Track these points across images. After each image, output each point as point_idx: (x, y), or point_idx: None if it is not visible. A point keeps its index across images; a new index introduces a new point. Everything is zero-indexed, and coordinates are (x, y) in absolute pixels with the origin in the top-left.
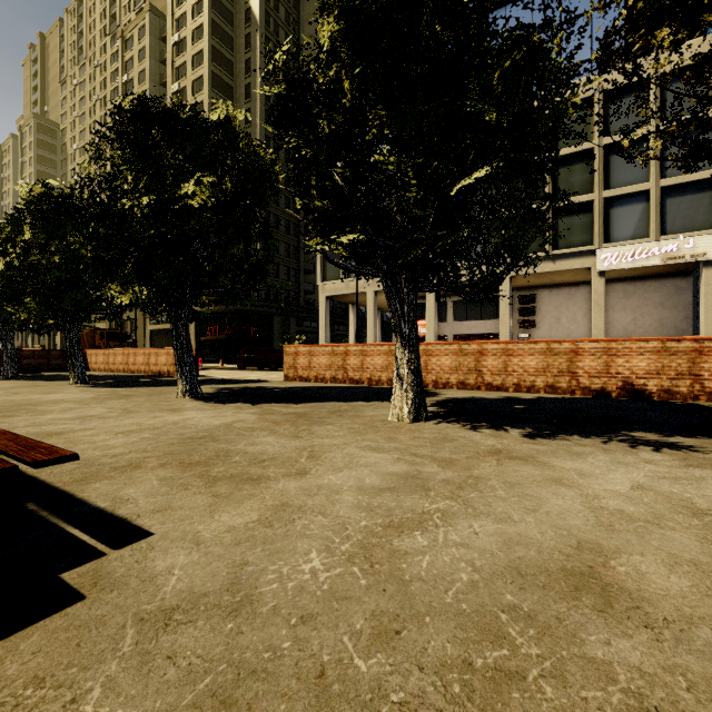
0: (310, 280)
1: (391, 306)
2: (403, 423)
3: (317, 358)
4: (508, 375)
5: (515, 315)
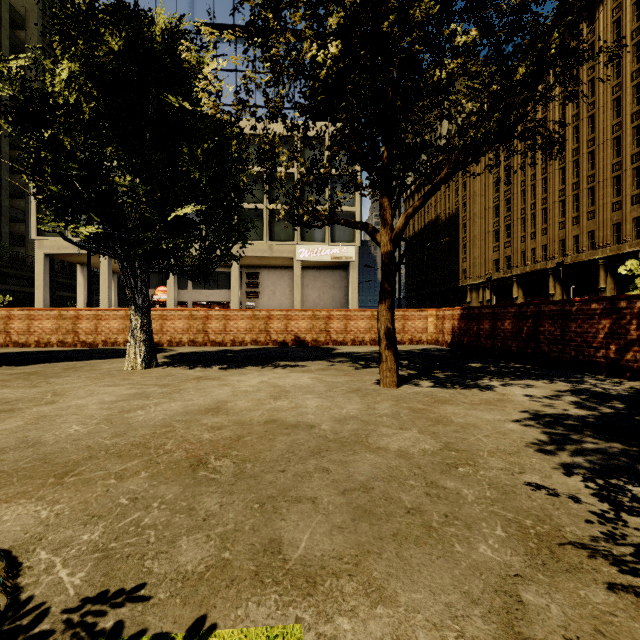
0: (19, 230)
1: (126, 281)
2: (137, 370)
3: (39, 322)
4: (227, 334)
5: (244, 287)
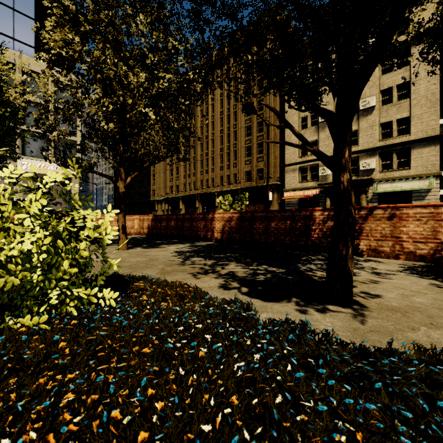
0: None
1: None
2: None
3: None
4: None
5: None
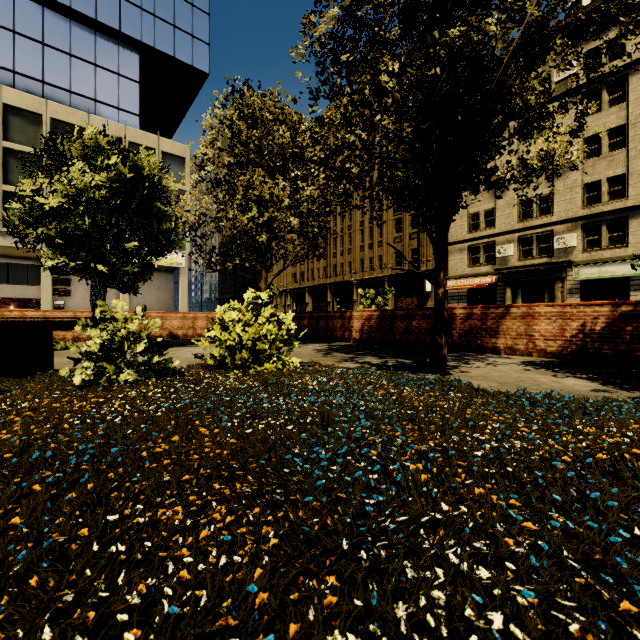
0: None
1: (96, 295)
2: None
3: None
4: None
5: None
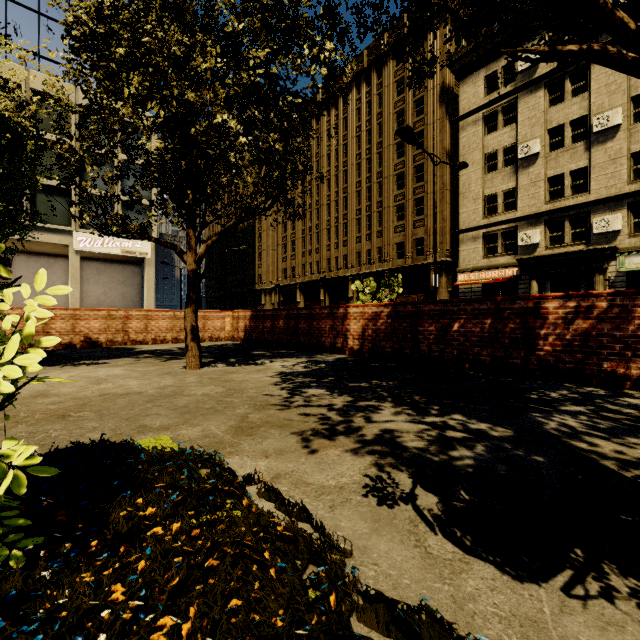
0: None
1: None
2: None
3: None
4: None
5: None
